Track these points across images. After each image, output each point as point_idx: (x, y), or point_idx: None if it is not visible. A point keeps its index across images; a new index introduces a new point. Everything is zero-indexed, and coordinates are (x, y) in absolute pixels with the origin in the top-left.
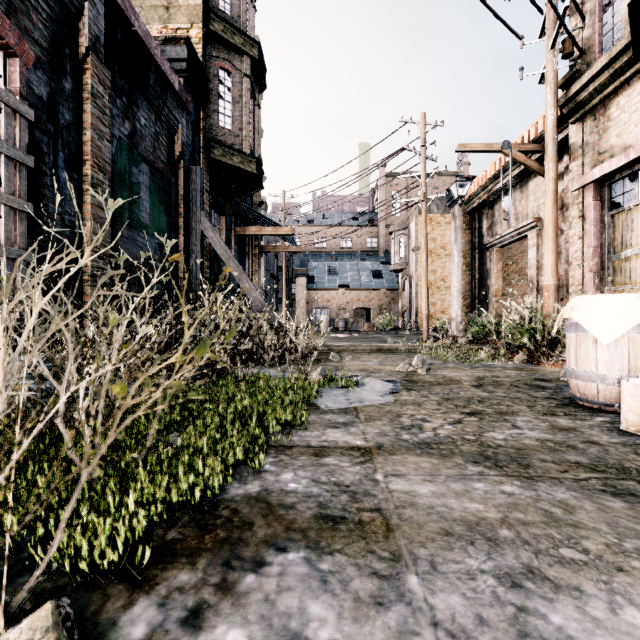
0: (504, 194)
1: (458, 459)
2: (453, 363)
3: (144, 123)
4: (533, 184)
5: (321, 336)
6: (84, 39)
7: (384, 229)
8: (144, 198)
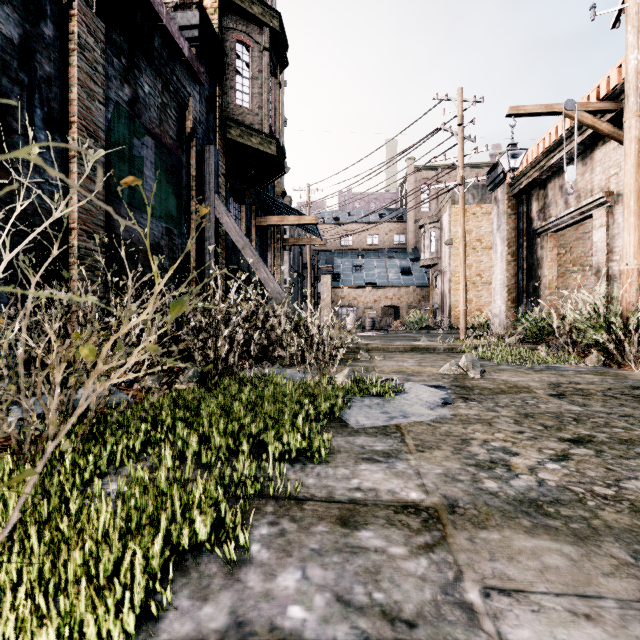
0: (560, 170)
1: (614, 547)
2: (508, 365)
3: (148, 91)
4: (601, 153)
5: (348, 331)
6: None
7: (413, 225)
8: (148, 175)
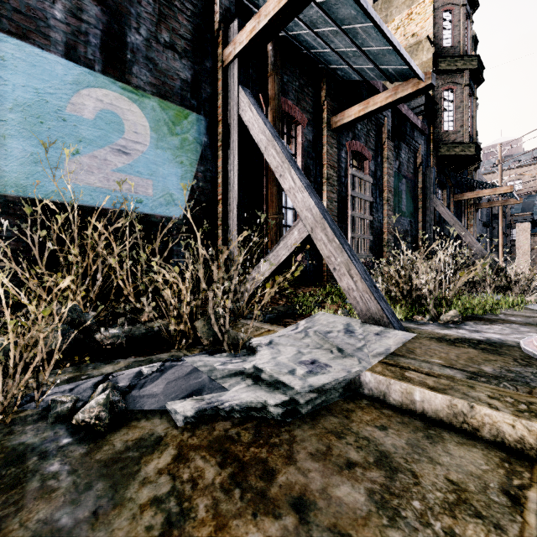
0: None
1: None
2: None
3: (403, 157)
4: None
5: None
6: (384, 135)
7: None
8: (403, 197)
